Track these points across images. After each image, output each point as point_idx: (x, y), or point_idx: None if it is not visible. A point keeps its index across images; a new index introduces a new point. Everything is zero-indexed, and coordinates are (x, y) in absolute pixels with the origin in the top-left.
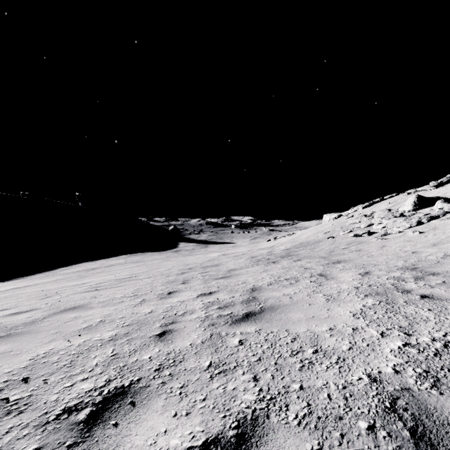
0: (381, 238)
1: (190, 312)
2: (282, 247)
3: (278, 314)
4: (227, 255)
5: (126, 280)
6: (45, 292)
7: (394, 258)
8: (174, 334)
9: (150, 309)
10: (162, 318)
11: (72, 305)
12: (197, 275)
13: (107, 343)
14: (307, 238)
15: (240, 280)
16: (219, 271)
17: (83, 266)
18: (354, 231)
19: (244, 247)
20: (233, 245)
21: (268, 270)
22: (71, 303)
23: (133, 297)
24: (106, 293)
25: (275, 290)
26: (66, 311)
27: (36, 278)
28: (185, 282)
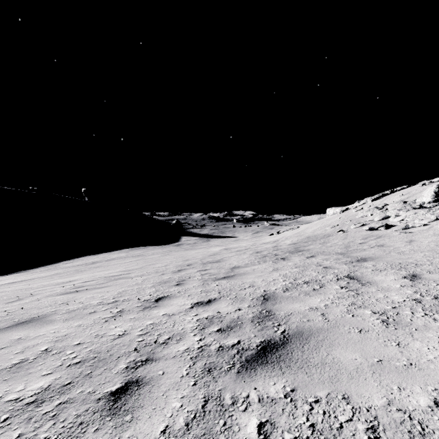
0: (404, 231)
1: (177, 337)
2: (287, 241)
3: (315, 350)
4: (229, 250)
5: (115, 279)
6: (22, 292)
7: (436, 255)
8: (141, 393)
9: (123, 327)
10: (133, 349)
11: (31, 315)
12: (195, 274)
13: (20, 413)
14: (314, 232)
15: (247, 281)
16: (220, 269)
17: (85, 259)
18: (366, 224)
19: (246, 241)
20: (235, 239)
21: (278, 268)
22: (33, 312)
23: (110, 305)
24: (83, 297)
25: (295, 299)
26: (16, 326)
27: (37, 272)
28: (181, 283)
